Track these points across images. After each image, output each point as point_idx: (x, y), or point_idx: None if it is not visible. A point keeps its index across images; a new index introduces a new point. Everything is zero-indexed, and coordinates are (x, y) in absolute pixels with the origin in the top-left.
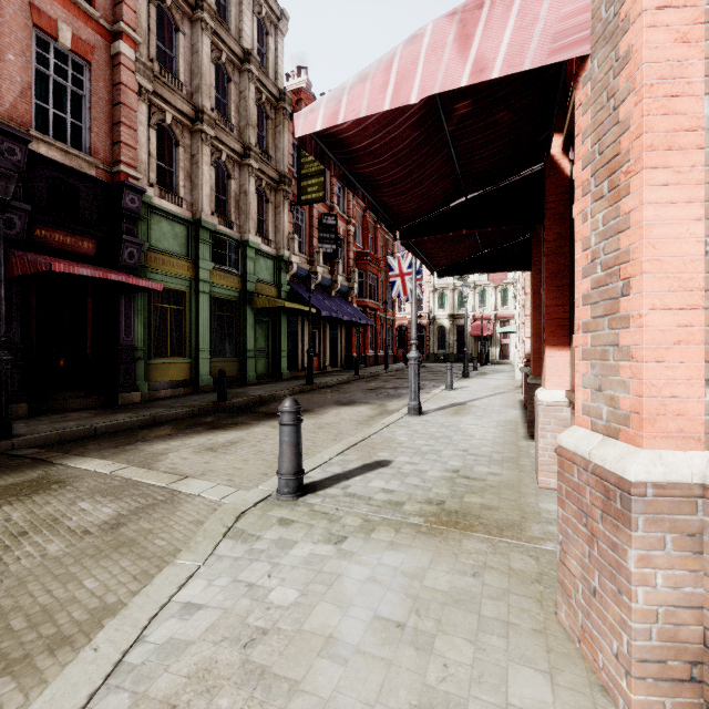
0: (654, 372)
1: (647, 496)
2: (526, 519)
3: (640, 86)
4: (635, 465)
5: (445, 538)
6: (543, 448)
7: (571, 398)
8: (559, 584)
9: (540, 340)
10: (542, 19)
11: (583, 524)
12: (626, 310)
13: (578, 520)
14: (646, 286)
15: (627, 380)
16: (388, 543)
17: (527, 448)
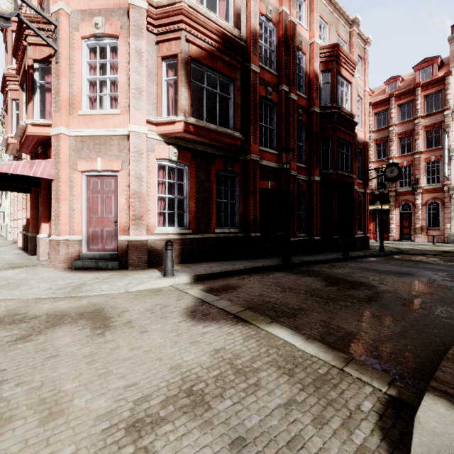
0: (63, 226)
1: (62, 241)
2: (39, 264)
3: (62, 191)
4: (61, 238)
5: (19, 268)
6: (41, 250)
7: (50, 235)
8: (50, 262)
9: (35, 220)
10: (47, 171)
11: (54, 249)
12: (60, 219)
13: (53, 249)
14: (62, 216)
15: (60, 228)
16: (2, 271)
17: (32, 257)
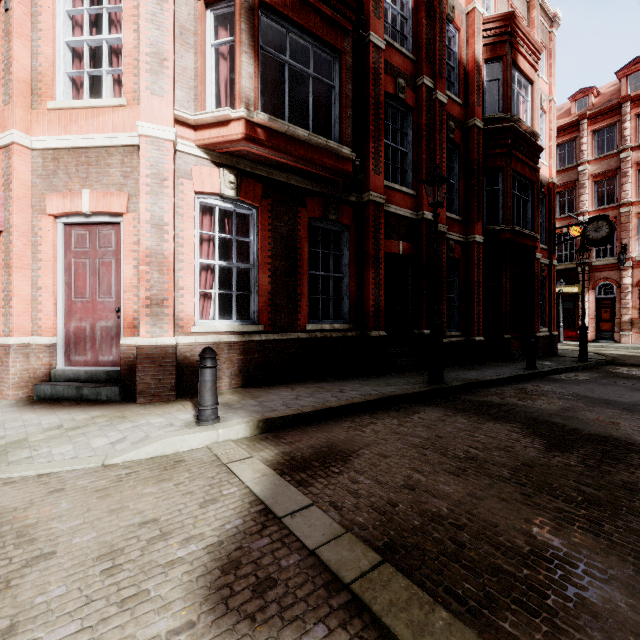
0: (18, 319)
1: (15, 347)
2: None
3: (14, 253)
4: (12, 340)
5: None
6: None
7: None
8: None
9: None
10: None
11: (1, 362)
12: (12, 304)
13: None
14: (16, 299)
15: (12, 321)
16: None
17: None
